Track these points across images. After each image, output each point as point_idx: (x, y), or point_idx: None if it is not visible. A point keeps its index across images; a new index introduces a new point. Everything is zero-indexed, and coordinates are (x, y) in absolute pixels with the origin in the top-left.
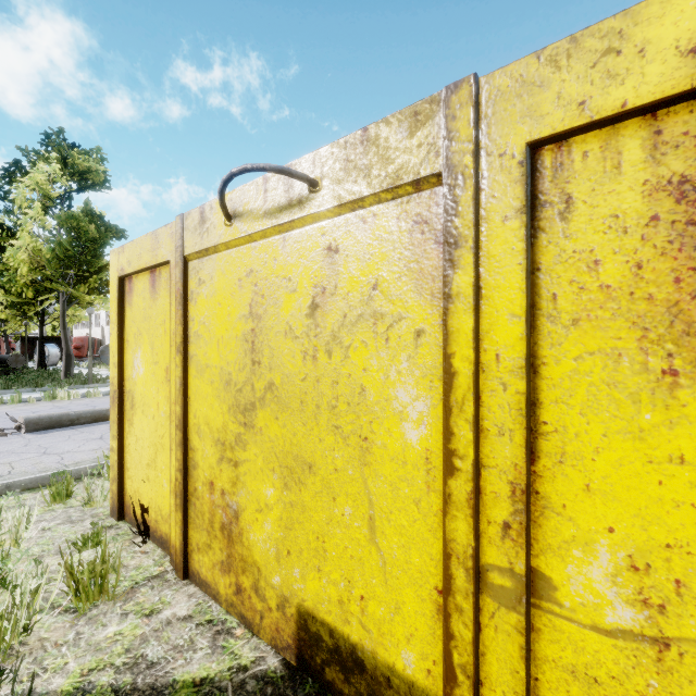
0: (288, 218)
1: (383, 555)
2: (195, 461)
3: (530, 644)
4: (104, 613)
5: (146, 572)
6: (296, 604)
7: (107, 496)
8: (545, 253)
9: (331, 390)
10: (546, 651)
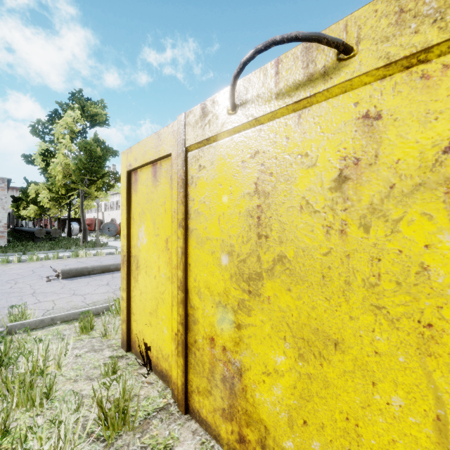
0: (307, 93)
1: None
2: (195, 317)
3: None
4: (127, 445)
5: (154, 403)
6: None
7: (117, 331)
8: None
9: (368, 267)
10: None
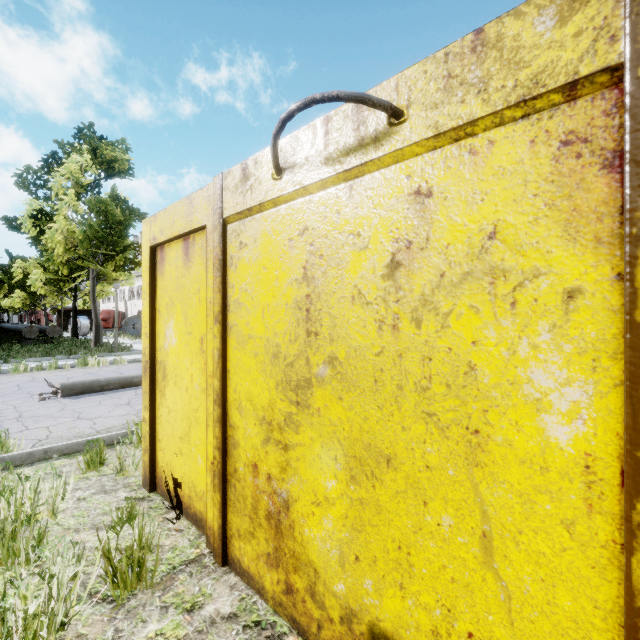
0: (358, 160)
1: (506, 586)
2: (235, 440)
3: None
4: (143, 605)
5: (182, 555)
6: (367, 621)
7: (138, 465)
8: None
9: (420, 368)
10: None
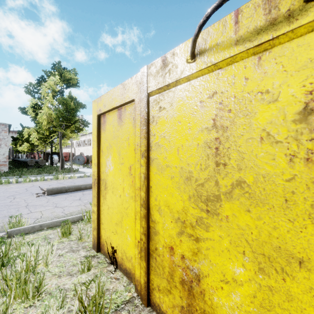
0: (270, 36)
1: None
2: (155, 230)
3: None
4: None
5: (121, 296)
6: None
7: (89, 235)
8: None
9: None
10: None
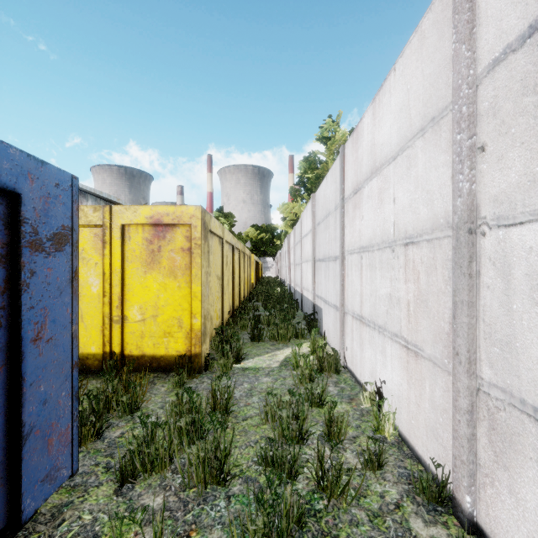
0: None
1: (86, 324)
2: None
3: (123, 331)
4: None
5: None
6: None
7: None
8: (126, 247)
9: None
10: (126, 331)
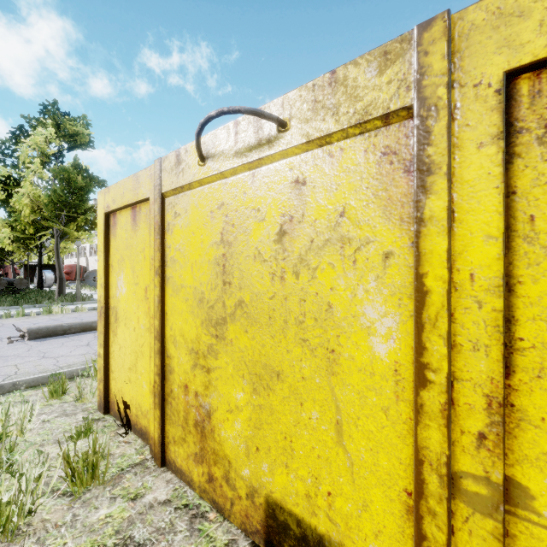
0: (258, 155)
1: (350, 456)
2: (171, 367)
3: None
4: (96, 497)
5: (129, 460)
6: (264, 494)
7: (94, 393)
8: (521, 177)
9: (298, 307)
10: None
